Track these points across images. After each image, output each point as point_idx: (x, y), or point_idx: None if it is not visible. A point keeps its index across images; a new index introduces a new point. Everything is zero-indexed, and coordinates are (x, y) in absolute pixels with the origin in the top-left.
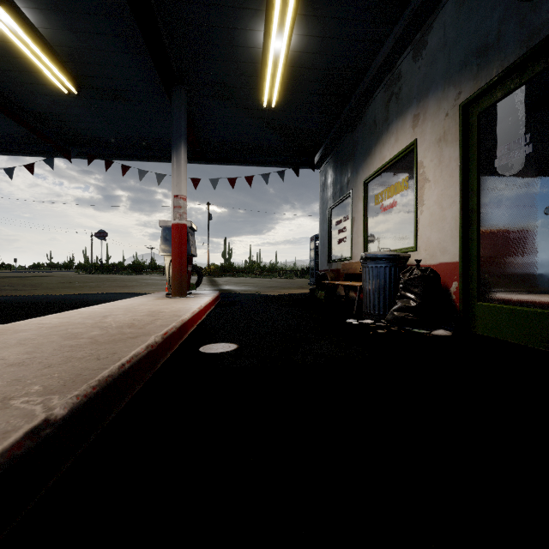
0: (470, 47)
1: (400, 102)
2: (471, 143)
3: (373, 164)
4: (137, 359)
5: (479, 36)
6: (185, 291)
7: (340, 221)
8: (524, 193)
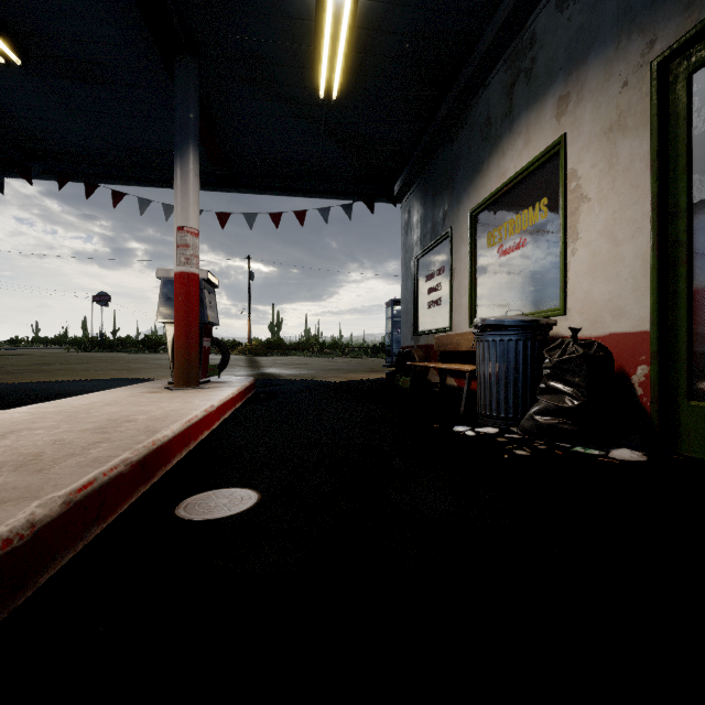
0: None
1: (533, 82)
2: (674, 126)
3: (486, 185)
4: None
5: None
6: (196, 378)
7: (432, 276)
8: None
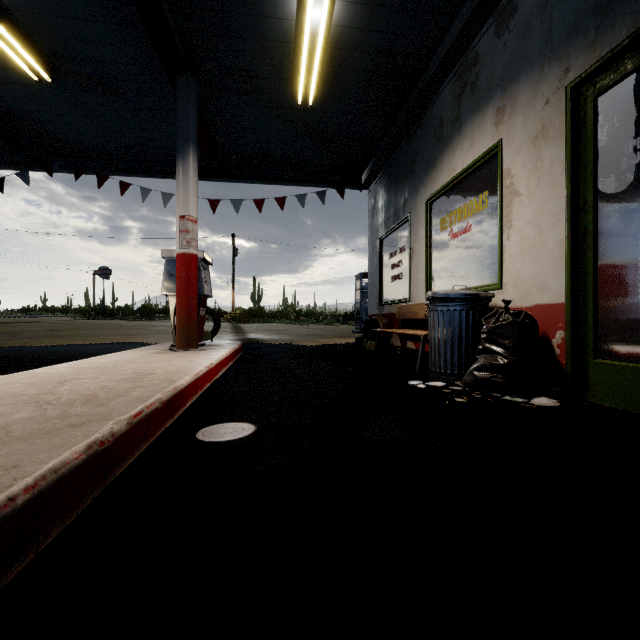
0: (584, 4)
1: (476, 93)
2: (584, 139)
3: (439, 178)
4: (56, 478)
5: None
6: (195, 342)
7: (395, 254)
8: None
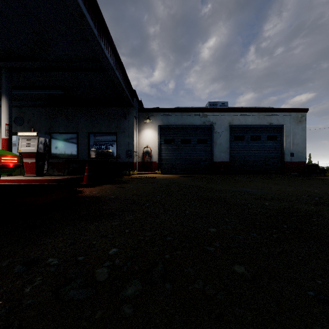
0: None
1: None
2: None
3: None
4: None
5: None
6: None
7: None
8: (16, 152)
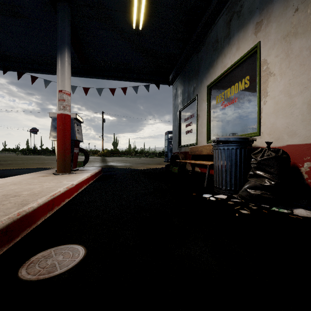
0: None
1: (241, 17)
2: None
3: (215, 72)
4: None
5: None
6: (68, 168)
7: (188, 118)
8: None
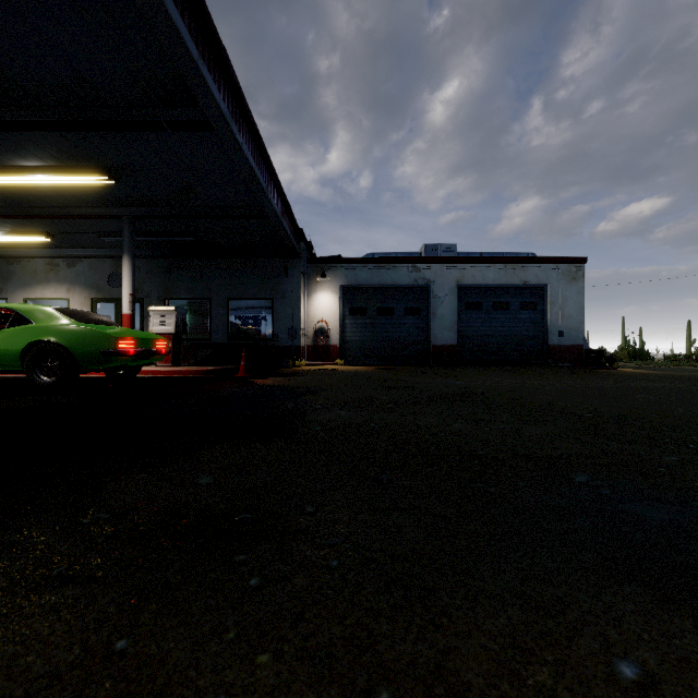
0: (95, 283)
1: (59, 277)
2: (94, 311)
3: (35, 293)
4: None
5: (98, 283)
6: None
7: None
8: None
